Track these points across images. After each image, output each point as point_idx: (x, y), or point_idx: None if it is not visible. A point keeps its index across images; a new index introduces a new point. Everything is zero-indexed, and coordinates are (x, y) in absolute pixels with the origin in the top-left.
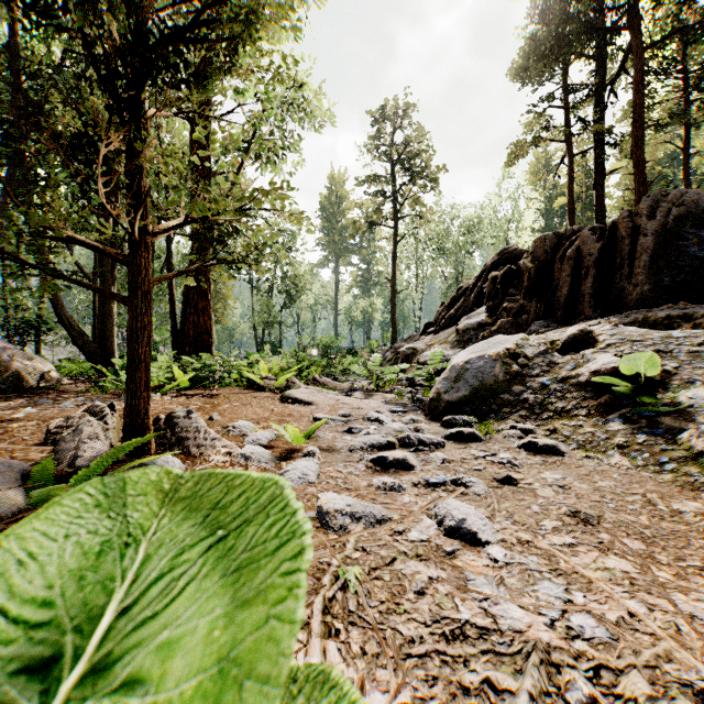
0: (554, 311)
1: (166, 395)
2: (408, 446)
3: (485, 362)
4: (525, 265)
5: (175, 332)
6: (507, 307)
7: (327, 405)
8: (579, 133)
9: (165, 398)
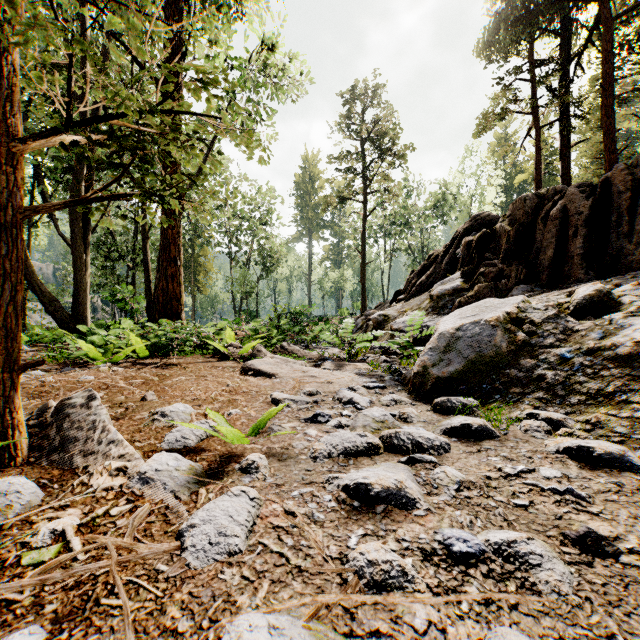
0: (538, 275)
1: (120, 365)
2: (397, 449)
3: (481, 329)
4: (502, 228)
5: (149, 300)
6: (484, 272)
7: (292, 378)
8: (547, 104)
9: (113, 369)
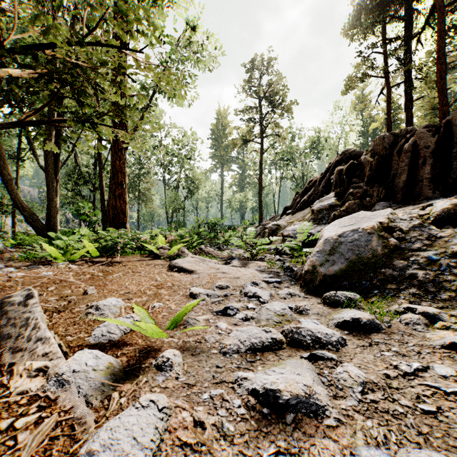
0: (394, 194)
1: (76, 262)
2: (299, 344)
3: (359, 235)
4: (366, 160)
5: (104, 213)
6: (353, 192)
7: (207, 274)
8: (395, 70)
9: (69, 266)
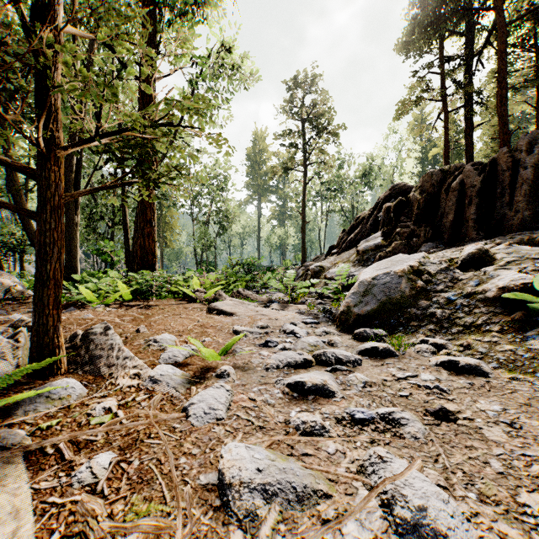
0: (441, 235)
1: (110, 306)
2: (325, 363)
3: (391, 278)
4: (414, 197)
5: (128, 253)
6: (400, 232)
7: (247, 316)
8: (453, 93)
9: (107, 309)
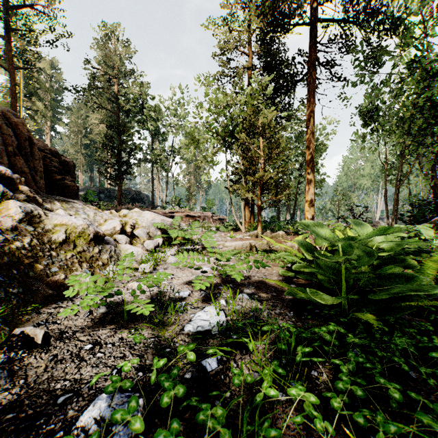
0: None
1: None
2: None
3: None
4: None
5: None
6: None
7: None
8: None
9: None
